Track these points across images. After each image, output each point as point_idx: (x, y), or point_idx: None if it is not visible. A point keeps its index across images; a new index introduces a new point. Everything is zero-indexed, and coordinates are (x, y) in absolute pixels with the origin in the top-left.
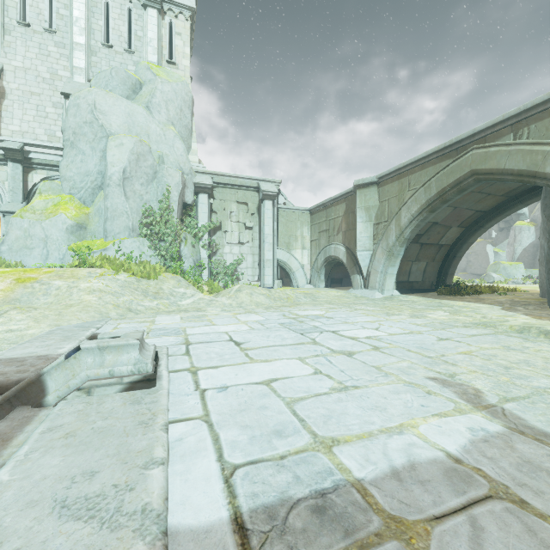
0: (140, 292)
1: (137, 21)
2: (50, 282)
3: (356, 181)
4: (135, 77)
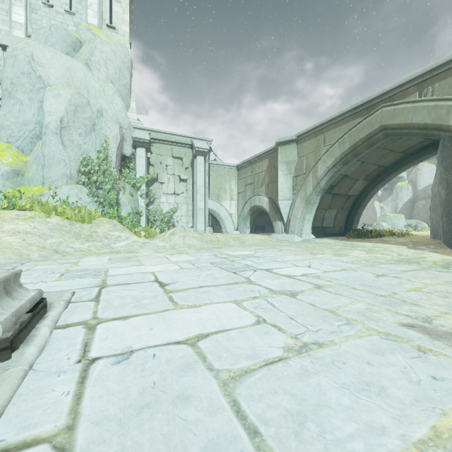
0: (72, 235)
1: None
2: None
3: (278, 139)
4: (75, 36)
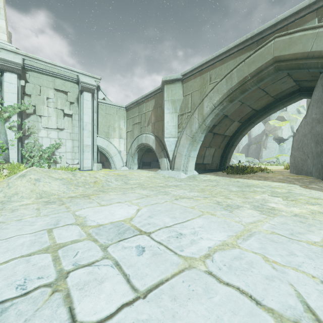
0: None
1: None
2: None
3: (164, 77)
4: None
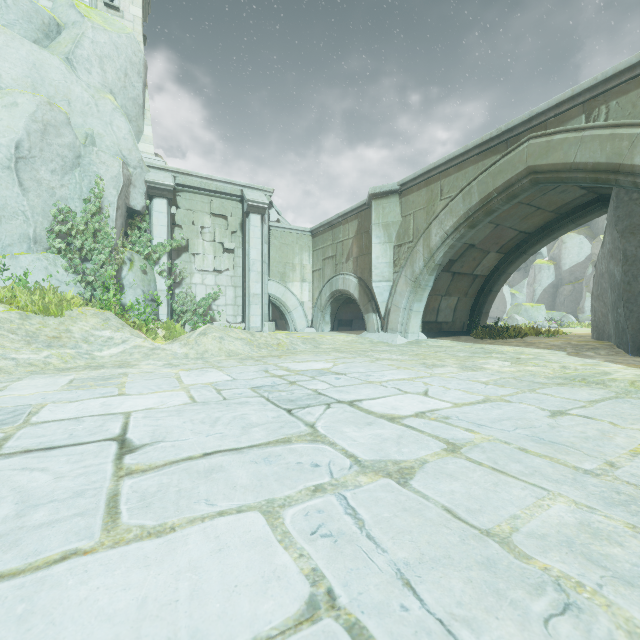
0: (20, 336)
1: None
2: None
3: (371, 189)
4: (48, 13)
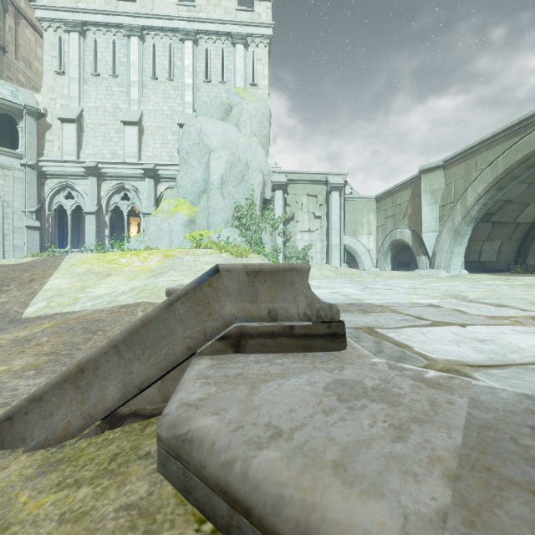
0: None
1: (228, 57)
2: (182, 257)
3: (420, 167)
4: (227, 103)
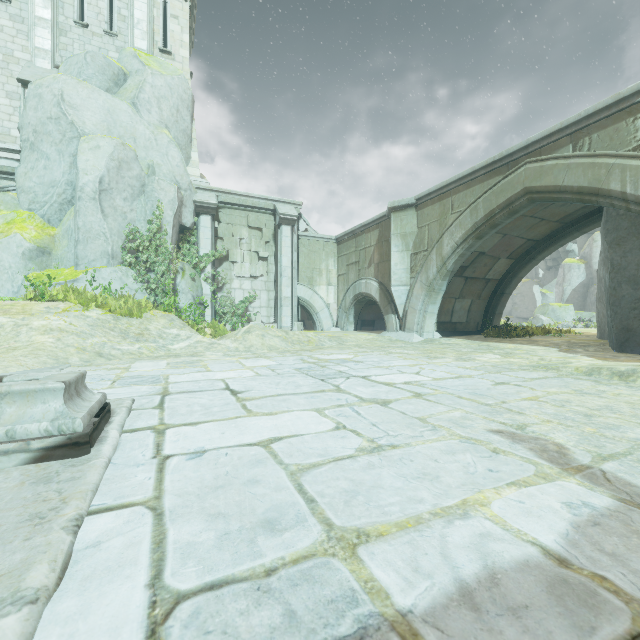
0: (117, 333)
1: None
2: None
3: (390, 203)
4: (117, 66)
